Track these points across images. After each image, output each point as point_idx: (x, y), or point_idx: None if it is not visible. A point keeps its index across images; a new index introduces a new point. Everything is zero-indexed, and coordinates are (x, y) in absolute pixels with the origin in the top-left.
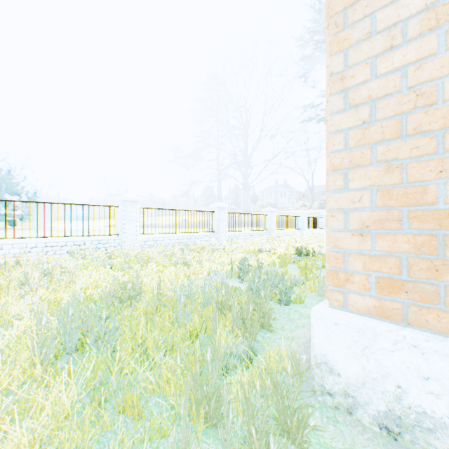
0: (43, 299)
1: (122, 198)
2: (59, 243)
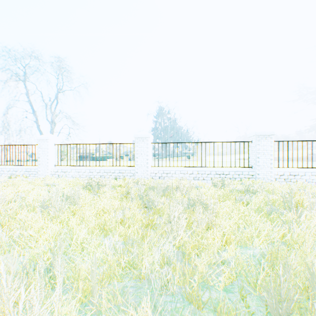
0: (180, 243)
1: (255, 133)
2: (205, 172)
